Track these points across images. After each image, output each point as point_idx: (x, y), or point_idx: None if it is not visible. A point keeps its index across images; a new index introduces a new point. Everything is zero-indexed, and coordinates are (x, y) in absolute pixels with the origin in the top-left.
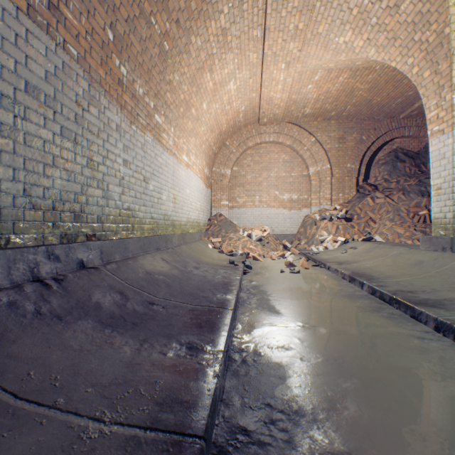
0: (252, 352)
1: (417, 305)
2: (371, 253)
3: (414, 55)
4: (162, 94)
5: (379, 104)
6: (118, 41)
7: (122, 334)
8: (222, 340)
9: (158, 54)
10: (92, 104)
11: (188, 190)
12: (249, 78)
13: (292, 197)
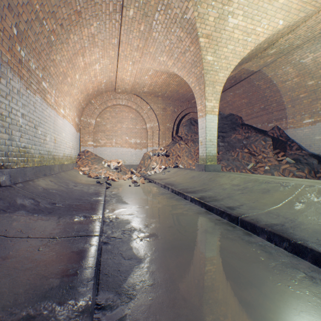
0: (115, 218)
1: (186, 193)
2: (176, 173)
3: (192, 78)
4: (48, 68)
5: (183, 93)
6: (20, 34)
7: (45, 216)
8: (101, 213)
9: (46, 42)
10: (2, 77)
11: (64, 133)
12: (109, 64)
13: (137, 141)
